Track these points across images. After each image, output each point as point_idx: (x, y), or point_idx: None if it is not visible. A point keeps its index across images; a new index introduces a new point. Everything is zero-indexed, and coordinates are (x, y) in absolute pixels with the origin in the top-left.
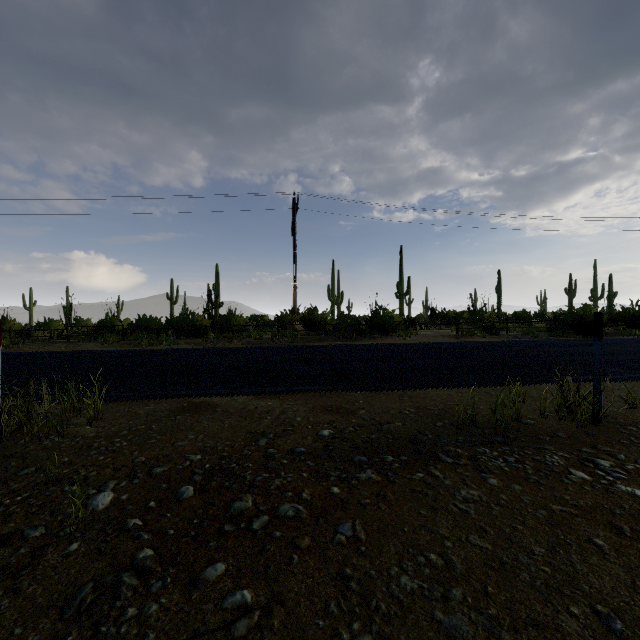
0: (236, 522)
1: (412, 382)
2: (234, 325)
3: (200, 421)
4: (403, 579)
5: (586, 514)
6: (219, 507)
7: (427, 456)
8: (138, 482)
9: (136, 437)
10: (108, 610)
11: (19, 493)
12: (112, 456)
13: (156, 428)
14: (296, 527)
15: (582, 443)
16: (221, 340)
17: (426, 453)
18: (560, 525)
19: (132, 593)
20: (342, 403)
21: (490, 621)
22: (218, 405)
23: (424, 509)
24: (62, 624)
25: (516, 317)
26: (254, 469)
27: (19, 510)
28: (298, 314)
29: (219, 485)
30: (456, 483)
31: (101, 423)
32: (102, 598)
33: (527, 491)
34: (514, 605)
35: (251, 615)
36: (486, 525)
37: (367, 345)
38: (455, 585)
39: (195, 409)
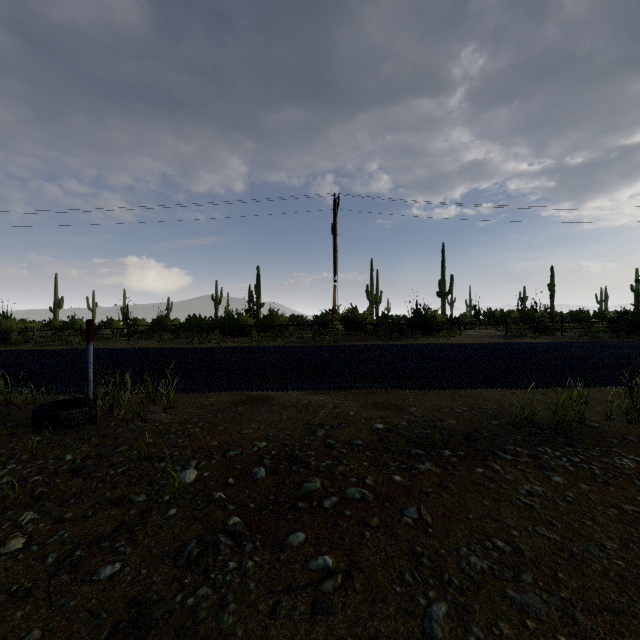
0: (308, 500)
1: (462, 382)
2: (277, 325)
3: (260, 412)
4: (472, 559)
5: None
6: (290, 487)
7: (485, 453)
8: (215, 462)
9: (206, 424)
10: (212, 562)
11: (120, 466)
12: (189, 439)
13: (221, 417)
14: (364, 508)
15: None
16: (265, 339)
17: (484, 450)
18: (633, 524)
19: (229, 551)
20: (392, 400)
21: (562, 603)
22: (273, 399)
23: (487, 500)
24: (177, 570)
25: (572, 317)
26: (317, 456)
27: (122, 480)
28: (338, 314)
29: (287, 468)
30: (518, 478)
31: (173, 411)
32: (206, 552)
33: (595, 490)
34: (587, 591)
35: (335, 576)
36: (553, 519)
37: (410, 345)
38: (524, 569)
39: (253, 402)
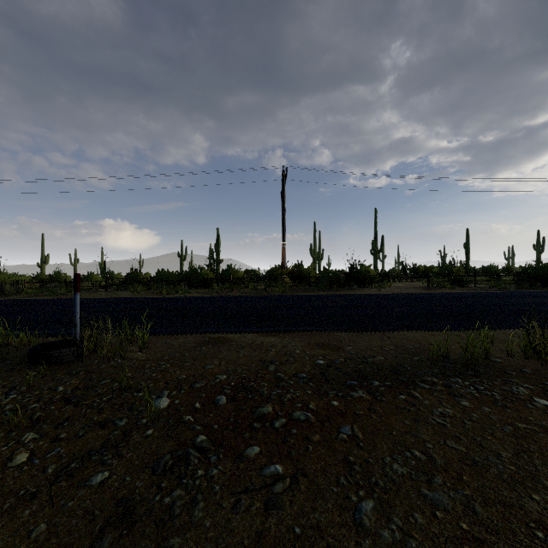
0: (262, 422)
1: (390, 325)
2: (234, 278)
3: (221, 351)
4: (395, 466)
5: (547, 431)
6: (247, 411)
7: (407, 383)
8: (184, 392)
9: (175, 361)
10: (184, 470)
11: (104, 395)
12: (162, 374)
13: (188, 355)
14: (307, 427)
15: (546, 378)
16: (224, 290)
17: (406, 380)
18: (524, 438)
19: (198, 462)
20: (331, 341)
21: (465, 499)
22: (232, 340)
23: (408, 420)
24: (155, 477)
25: (484, 271)
26: (269, 387)
27: (107, 406)
28: (286, 269)
29: (244, 396)
30: (433, 403)
31: (147, 350)
32: (179, 463)
33: (495, 412)
34: (485, 490)
35: (284, 480)
36: (460, 434)
37: (347, 295)
38: (436, 473)
39: (215, 342)
